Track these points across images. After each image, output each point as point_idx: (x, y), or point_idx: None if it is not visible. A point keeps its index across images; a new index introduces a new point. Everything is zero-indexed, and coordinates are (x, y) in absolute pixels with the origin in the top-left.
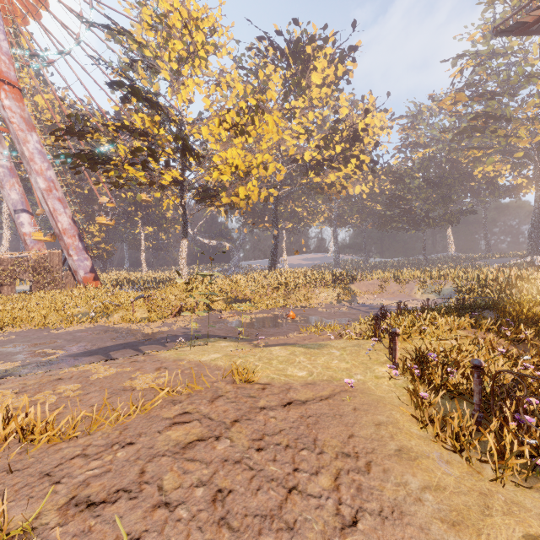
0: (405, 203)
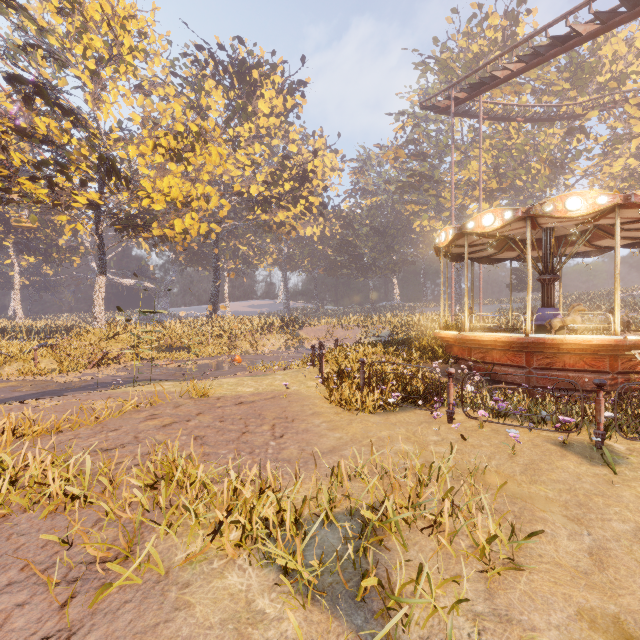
0: (354, 250)
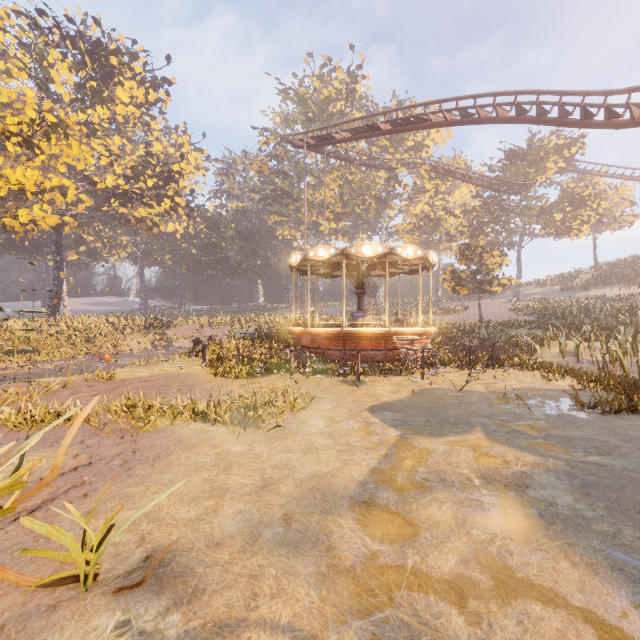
0: (220, 252)
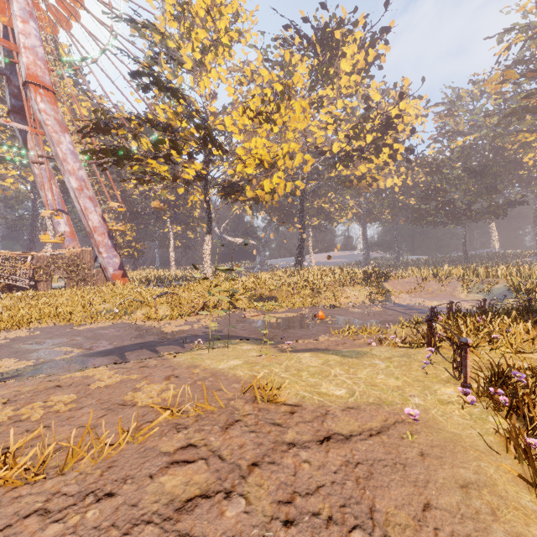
0: (443, 196)
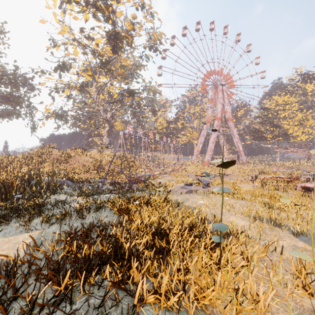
0: None
